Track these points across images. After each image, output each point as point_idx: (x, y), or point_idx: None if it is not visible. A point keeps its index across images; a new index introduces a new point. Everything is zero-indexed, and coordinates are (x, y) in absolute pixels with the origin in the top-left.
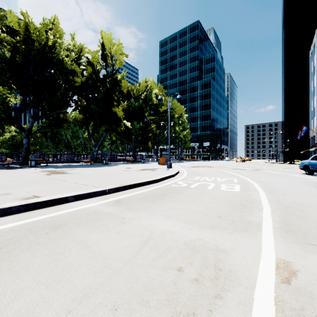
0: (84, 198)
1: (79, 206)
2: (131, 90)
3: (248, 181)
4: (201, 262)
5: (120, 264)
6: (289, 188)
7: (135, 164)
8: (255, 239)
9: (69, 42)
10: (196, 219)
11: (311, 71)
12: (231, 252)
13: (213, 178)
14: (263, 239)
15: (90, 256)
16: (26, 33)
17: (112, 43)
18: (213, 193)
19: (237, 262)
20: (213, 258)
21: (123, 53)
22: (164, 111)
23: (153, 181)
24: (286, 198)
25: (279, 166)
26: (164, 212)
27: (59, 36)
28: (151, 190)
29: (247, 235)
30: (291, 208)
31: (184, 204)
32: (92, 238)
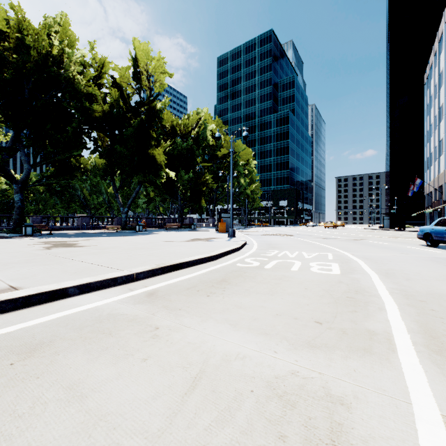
0: (96, 289)
1: (84, 305)
2: (176, 125)
3: (349, 256)
4: (303, 434)
5: (140, 444)
6: (412, 269)
7: (182, 232)
8: (391, 372)
9: (84, 52)
10: (281, 327)
11: (427, 102)
12: (355, 404)
13: (297, 252)
14: (406, 372)
15: (82, 422)
16: (19, 37)
17: (149, 56)
18: (301, 278)
19: (373, 431)
20: (324, 422)
21: (165, 71)
22: (224, 156)
23: (208, 258)
24: (413, 286)
25: (385, 234)
26: (226, 315)
27: (70, 44)
28: (205, 274)
29: (374, 360)
30: (428, 303)
31: (258, 298)
32: (95, 375)
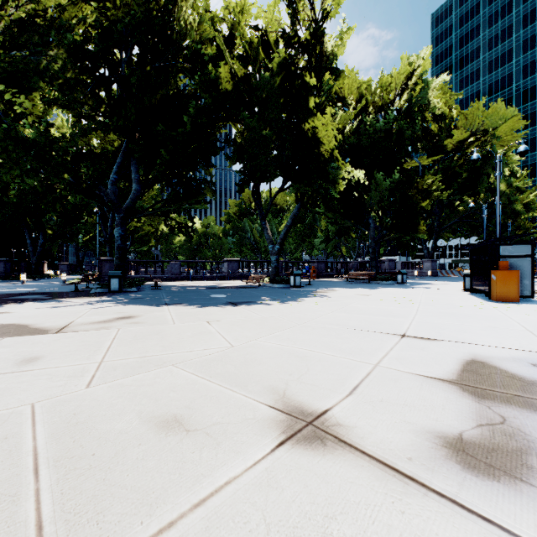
0: None
1: None
2: (365, 95)
3: None
4: None
5: None
6: None
7: (379, 291)
8: None
9: None
10: None
11: None
12: None
13: None
14: None
15: None
16: None
17: None
18: None
19: None
20: None
21: None
22: (459, 145)
23: None
24: None
25: None
26: None
27: None
28: None
29: None
30: None
31: None
32: None
